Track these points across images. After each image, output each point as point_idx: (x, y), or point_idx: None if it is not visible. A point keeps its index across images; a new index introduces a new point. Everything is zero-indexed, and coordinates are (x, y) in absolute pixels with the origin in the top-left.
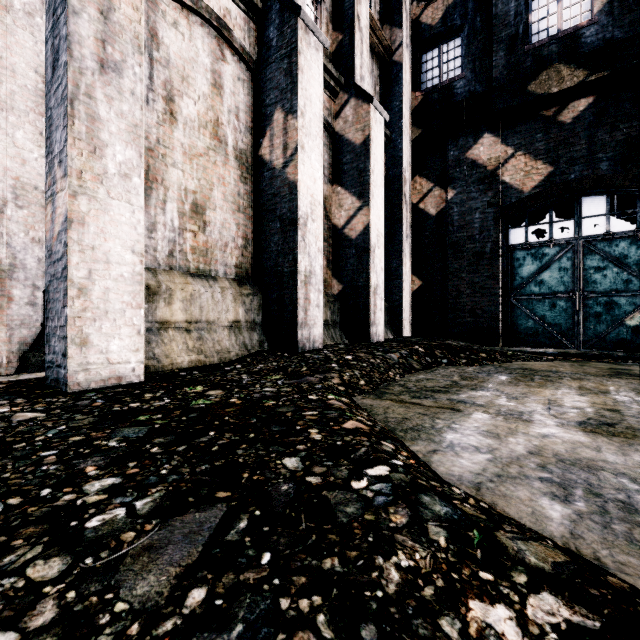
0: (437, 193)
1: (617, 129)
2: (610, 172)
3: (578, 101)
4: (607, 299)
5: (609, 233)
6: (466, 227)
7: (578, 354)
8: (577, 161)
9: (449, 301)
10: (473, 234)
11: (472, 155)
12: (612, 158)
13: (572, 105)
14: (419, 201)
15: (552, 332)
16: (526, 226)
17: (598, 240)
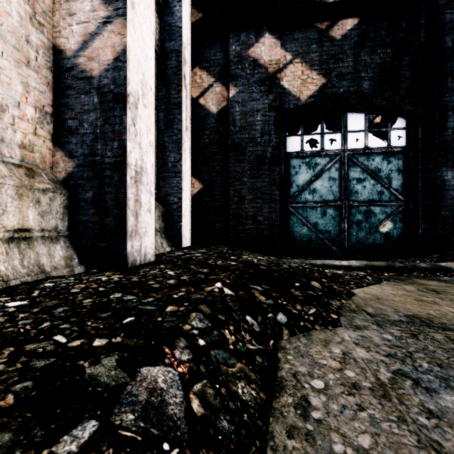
0: (218, 89)
1: (376, 53)
2: (371, 91)
3: (346, 20)
4: (366, 208)
5: (369, 147)
6: (248, 128)
7: (385, 267)
8: (345, 77)
9: (231, 207)
10: (255, 137)
11: (254, 53)
12: (372, 78)
13: (341, 23)
14: (199, 96)
15: (323, 239)
16: (302, 135)
17: (359, 154)
